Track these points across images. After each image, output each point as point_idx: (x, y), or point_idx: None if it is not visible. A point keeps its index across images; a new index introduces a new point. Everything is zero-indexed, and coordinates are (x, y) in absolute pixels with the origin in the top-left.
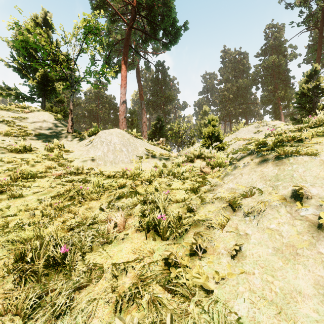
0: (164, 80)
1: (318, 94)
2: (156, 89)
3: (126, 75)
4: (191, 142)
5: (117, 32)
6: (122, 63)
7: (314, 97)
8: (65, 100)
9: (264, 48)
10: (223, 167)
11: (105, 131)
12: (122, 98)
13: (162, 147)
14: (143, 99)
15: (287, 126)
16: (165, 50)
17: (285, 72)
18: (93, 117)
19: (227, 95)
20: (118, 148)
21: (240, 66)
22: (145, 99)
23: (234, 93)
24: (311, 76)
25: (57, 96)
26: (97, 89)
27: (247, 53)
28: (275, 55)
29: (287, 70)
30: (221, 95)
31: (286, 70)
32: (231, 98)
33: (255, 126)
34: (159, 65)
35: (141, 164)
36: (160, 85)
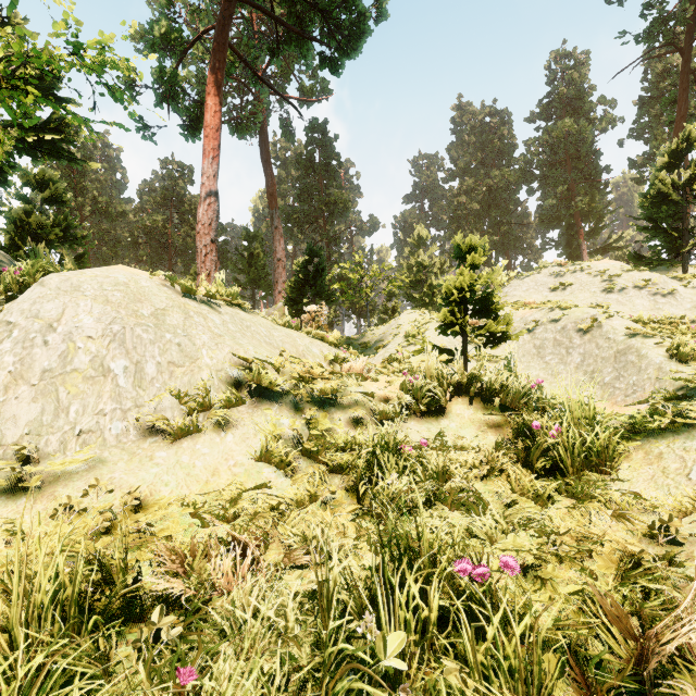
0: (326, 164)
1: (695, 198)
2: (308, 185)
3: (219, 124)
4: (388, 308)
5: (201, 19)
6: (208, 90)
7: (686, 205)
8: (68, 199)
9: (547, 103)
10: (617, 476)
11: (46, 279)
12: (205, 189)
13: (315, 332)
14: (275, 205)
15: (638, 273)
16: (328, 94)
17: (590, 156)
18: (160, 247)
19: (466, 205)
20: (83, 359)
21: (494, 140)
22: (282, 208)
23: (481, 200)
24: (679, 155)
25: (46, 186)
26: (169, 180)
27: (509, 113)
28: (572, 119)
29: (595, 152)
30: (455, 203)
31: (593, 152)
32: (476, 212)
33: (554, 272)
34: (315, 129)
35: (193, 448)
36: (317, 175)
